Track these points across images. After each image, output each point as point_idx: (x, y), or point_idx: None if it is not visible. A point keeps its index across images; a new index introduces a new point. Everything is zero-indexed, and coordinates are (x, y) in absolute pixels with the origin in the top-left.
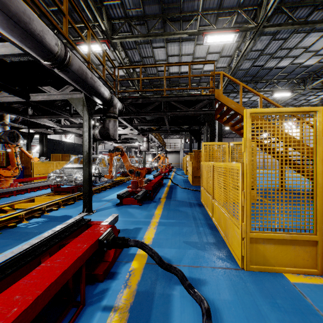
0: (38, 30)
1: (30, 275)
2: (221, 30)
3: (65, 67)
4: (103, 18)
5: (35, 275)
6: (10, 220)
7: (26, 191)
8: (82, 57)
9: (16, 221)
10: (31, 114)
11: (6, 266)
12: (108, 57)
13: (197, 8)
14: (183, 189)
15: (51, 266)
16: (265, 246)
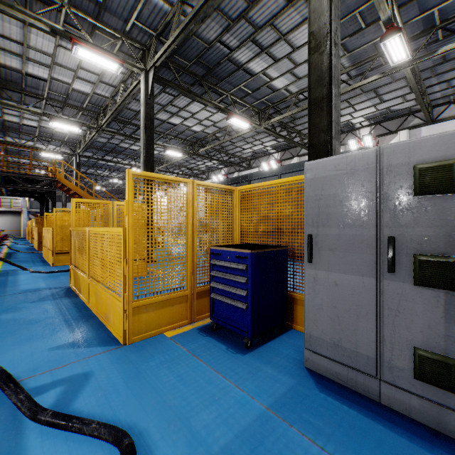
0: None
1: None
2: (67, 120)
3: None
4: None
5: None
6: None
7: None
8: None
9: None
10: None
11: None
12: None
13: (42, 94)
14: (26, 253)
15: None
16: (62, 257)
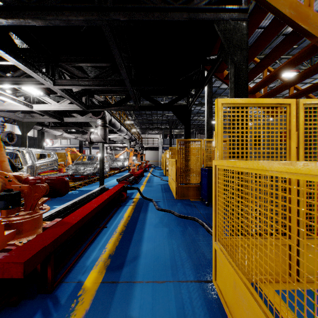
0: None
1: None
2: None
3: None
4: None
5: None
6: None
7: None
8: None
9: None
10: None
11: None
12: None
13: None
14: (160, 211)
15: None
16: None
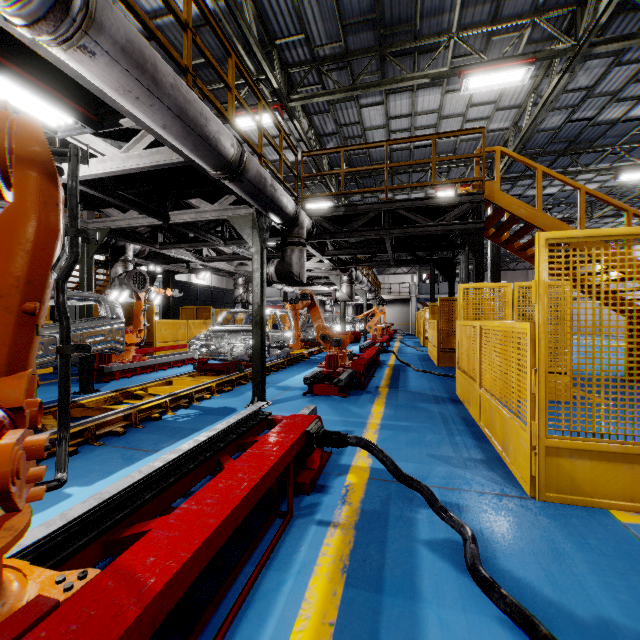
0: (213, 131)
1: (241, 459)
2: (498, 61)
3: (239, 175)
4: (273, 66)
5: (247, 459)
6: (151, 410)
7: (152, 369)
8: (251, 148)
9: (160, 411)
10: (160, 242)
11: (184, 461)
12: (288, 139)
13: (448, 27)
14: (420, 372)
15: (260, 453)
16: (573, 461)
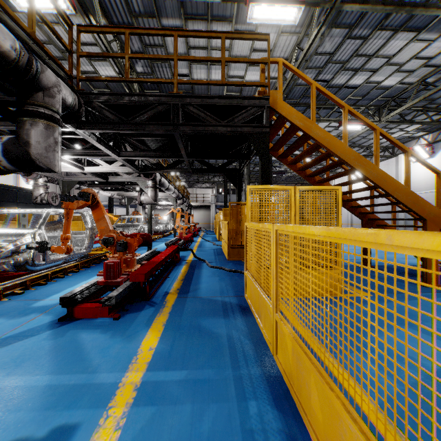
0: None
1: None
2: None
3: None
4: None
5: None
6: None
7: None
8: None
9: None
10: None
11: None
12: None
13: None
14: (213, 268)
15: None
16: None
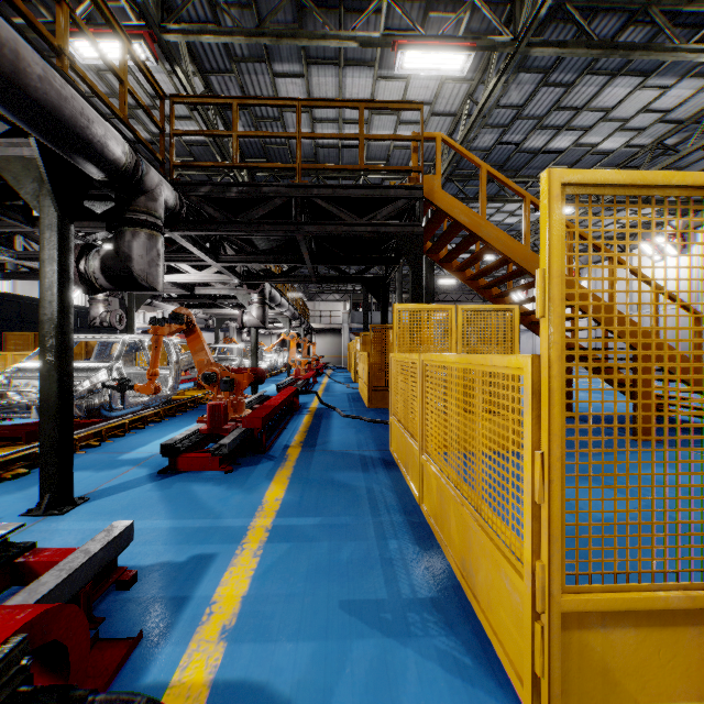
0: None
1: None
2: (437, 40)
3: None
4: None
5: None
6: None
7: None
8: (32, 28)
9: None
10: None
11: None
12: (140, 62)
13: None
14: (347, 418)
15: None
16: (608, 634)
